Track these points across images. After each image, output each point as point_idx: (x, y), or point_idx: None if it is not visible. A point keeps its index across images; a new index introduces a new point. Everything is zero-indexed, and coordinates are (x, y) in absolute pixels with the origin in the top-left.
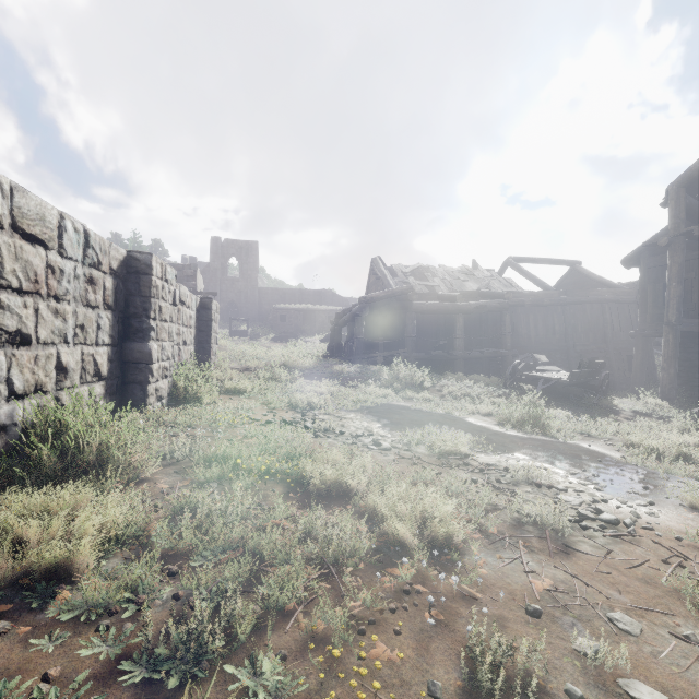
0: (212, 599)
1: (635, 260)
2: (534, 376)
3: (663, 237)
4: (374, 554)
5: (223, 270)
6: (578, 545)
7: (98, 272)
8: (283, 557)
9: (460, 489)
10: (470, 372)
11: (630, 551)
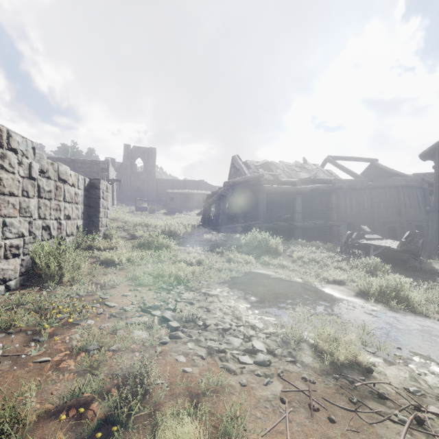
0: None
1: (430, 154)
2: (367, 244)
3: None
4: None
5: (132, 167)
6: None
7: None
8: None
9: None
10: (304, 238)
11: None
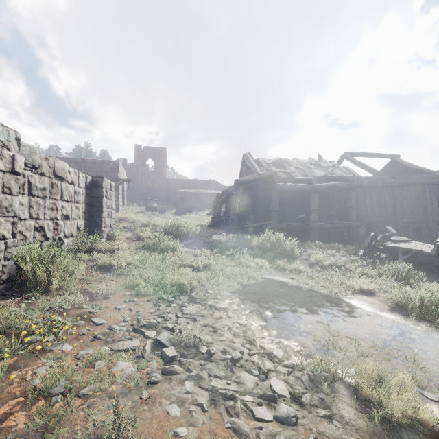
0: None
1: None
2: (394, 247)
3: None
4: None
5: (143, 167)
6: None
7: None
8: None
9: None
10: (320, 239)
11: None
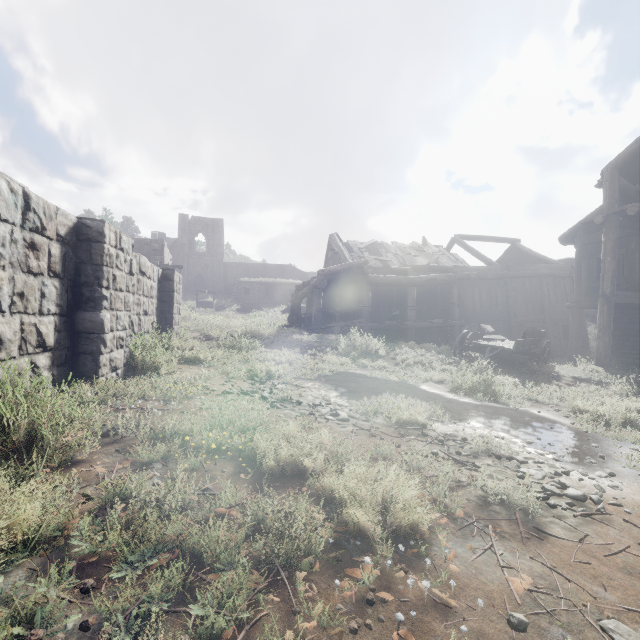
0: (130, 628)
1: (571, 237)
2: (482, 344)
3: (599, 215)
4: (331, 549)
5: (190, 245)
6: (549, 527)
7: (42, 237)
8: (225, 560)
9: (421, 464)
10: (420, 341)
11: (604, 532)
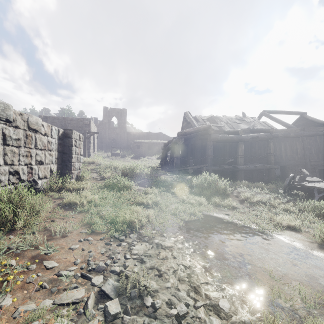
0: None
1: None
2: (311, 186)
3: None
4: None
5: (109, 123)
6: None
7: None
8: None
9: None
10: (244, 178)
11: None
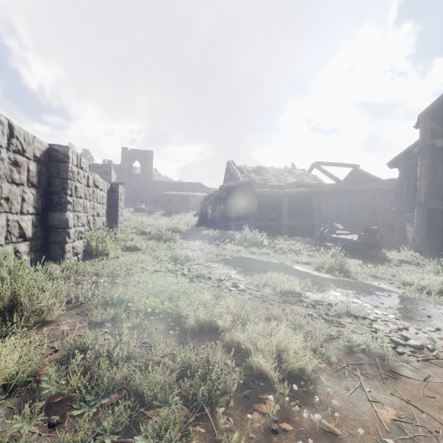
0: None
1: (396, 163)
2: (335, 237)
3: (416, 147)
4: (241, 388)
5: (129, 169)
6: (400, 370)
7: (23, 157)
8: (161, 399)
9: (301, 323)
10: (291, 235)
11: (440, 373)
